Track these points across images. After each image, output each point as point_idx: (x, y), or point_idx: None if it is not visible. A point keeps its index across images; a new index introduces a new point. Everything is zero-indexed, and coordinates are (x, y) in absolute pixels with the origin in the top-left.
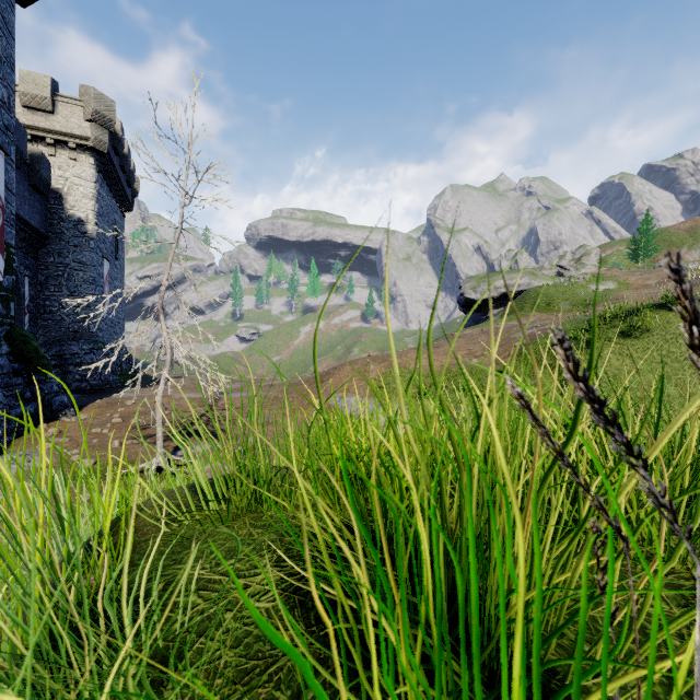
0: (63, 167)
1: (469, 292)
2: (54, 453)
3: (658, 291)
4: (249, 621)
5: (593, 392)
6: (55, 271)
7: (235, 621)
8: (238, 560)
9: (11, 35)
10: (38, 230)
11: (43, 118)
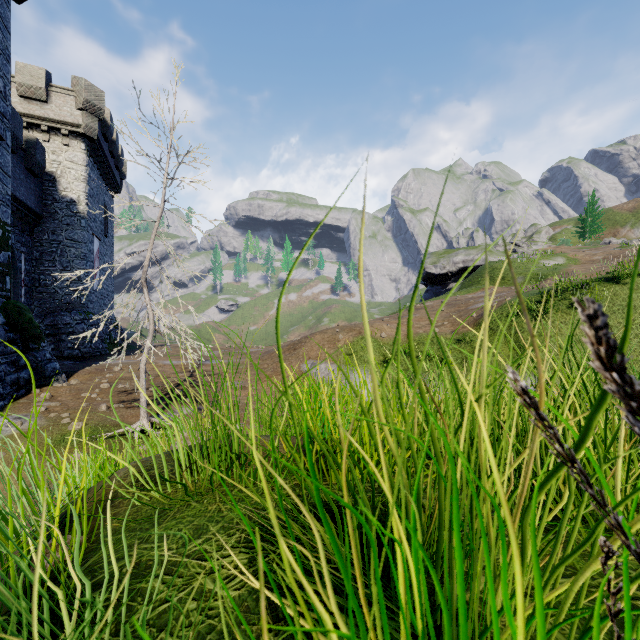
0: (57, 152)
1: (430, 267)
2: (45, 416)
3: (605, 266)
4: (214, 613)
5: (630, 389)
6: (49, 248)
7: (199, 613)
8: (206, 540)
9: (7, 29)
10: (34, 210)
11: (38, 107)
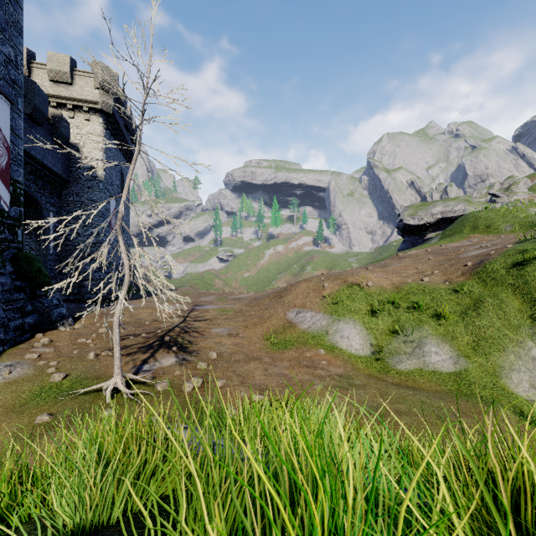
0: (80, 127)
1: (408, 219)
2: (35, 364)
3: None
4: None
5: None
6: (74, 208)
7: None
8: None
9: (18, 4)
10: (60, 175)
11: (64, 89)
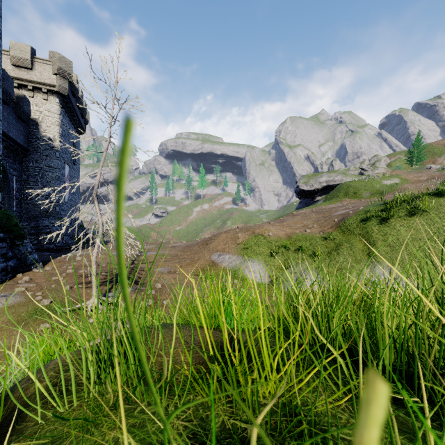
0: (39, 105)
1: (302, 185)
2: (24, 294)
3: (429, 184)
4: None
5: None
6: (33, 172)
7: None
8: None
9: None
10: (22, 145)
11: (25, 73)
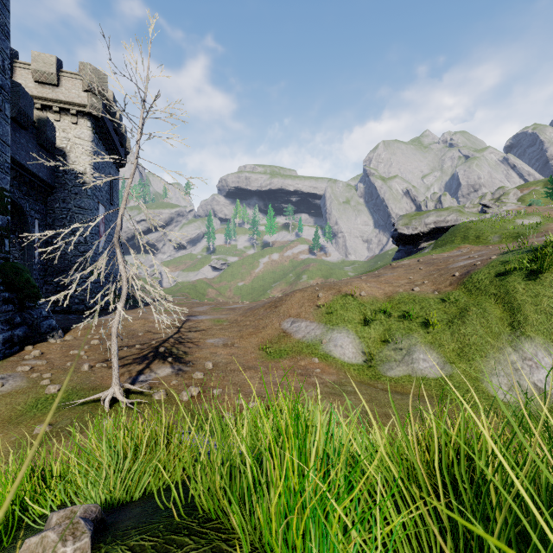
0: (67, 130)
1: (402, 228)
2: (28, 376)
3: None
4: None
5: None
6: (60, 215)
7: None
8: None
9: (6, 7)
10: (46, 181)
11: (50, 90)
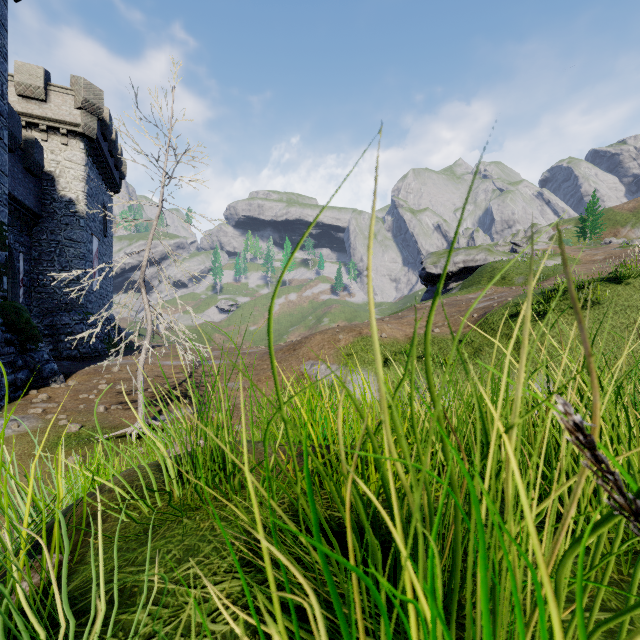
0: (56, 152)
1: (430, 267)
2: (42, 418)
3: (606, 266)
4: None
5: None
6: (47, 248)
7: None
8: (197, 563)
9: (4, 27)
10: (32, 209)
11: (36, 106)
